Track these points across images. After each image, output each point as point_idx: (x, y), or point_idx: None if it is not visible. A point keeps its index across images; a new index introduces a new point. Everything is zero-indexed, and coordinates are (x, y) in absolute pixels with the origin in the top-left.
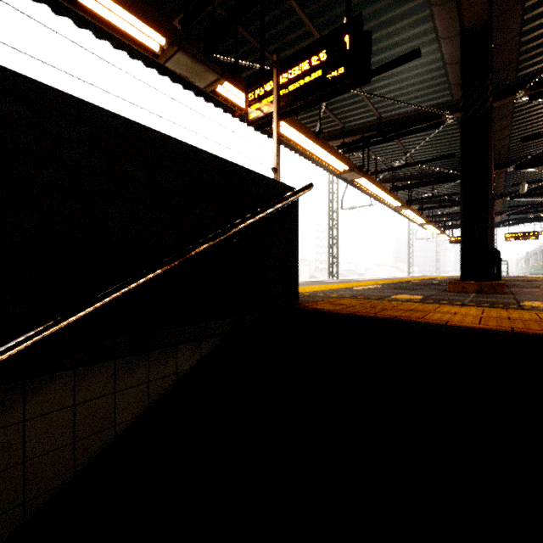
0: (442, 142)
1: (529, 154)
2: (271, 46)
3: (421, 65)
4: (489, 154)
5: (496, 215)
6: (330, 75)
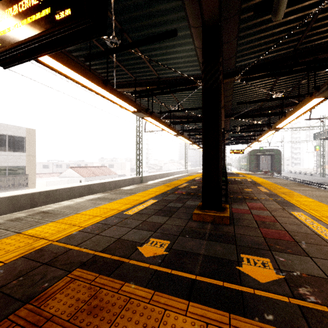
0: (198, 99)
1: (241, 111)
2: None
3: (181, 45)
4: (219, 117)
5: (226, 140)
6: (58, 14)
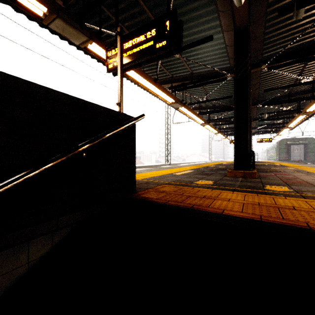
0: (225, 89)
1: (268, 98)
2: (126, 23)
3: (213, 45)
4: (248, 99)
5: (252, 129)
6: (158, 45)
